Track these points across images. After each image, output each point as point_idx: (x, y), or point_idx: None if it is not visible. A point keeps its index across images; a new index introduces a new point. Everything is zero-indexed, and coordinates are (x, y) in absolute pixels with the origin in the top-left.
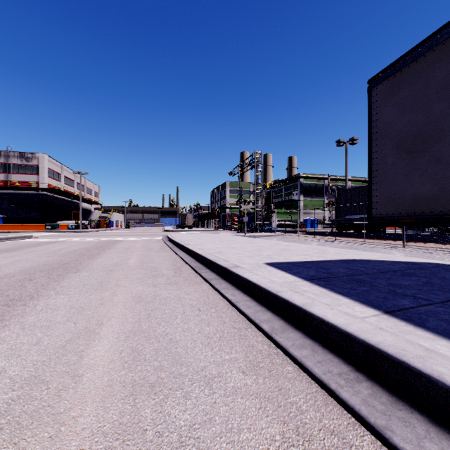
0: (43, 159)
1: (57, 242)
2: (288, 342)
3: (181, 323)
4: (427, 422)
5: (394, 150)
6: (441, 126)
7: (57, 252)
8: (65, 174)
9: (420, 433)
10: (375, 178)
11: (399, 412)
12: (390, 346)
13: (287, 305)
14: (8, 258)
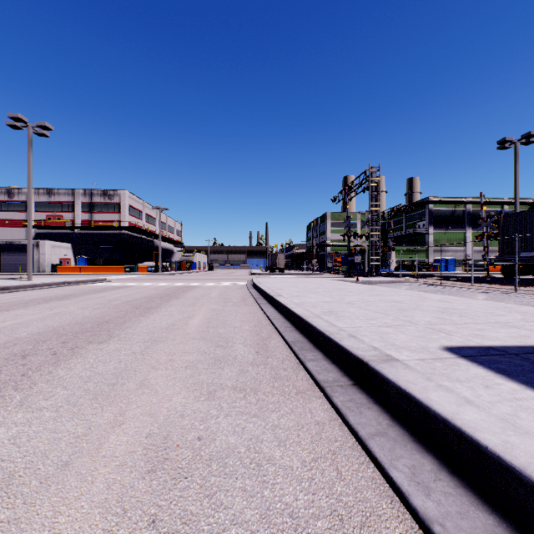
0: (125, 196)
1: (124, 288)
2: None
3: None
4: None
5: None
6: None
7: (111, 302)
8: (146, 212)
9: None
10: None
11: None
12: None
13: None
14: (48, 309)
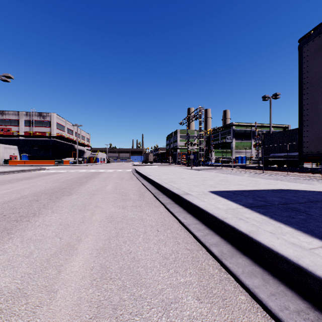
0: (54, 117)
1: (60, 173)
2: (238, 269)
3: (142, 242)
4: None
5: None
6: None
7: (59, 180)
8: (67, 126)
9: None
10: (306, 121)
11: None
12: None
13: (233, 231)
14: (26, 184)
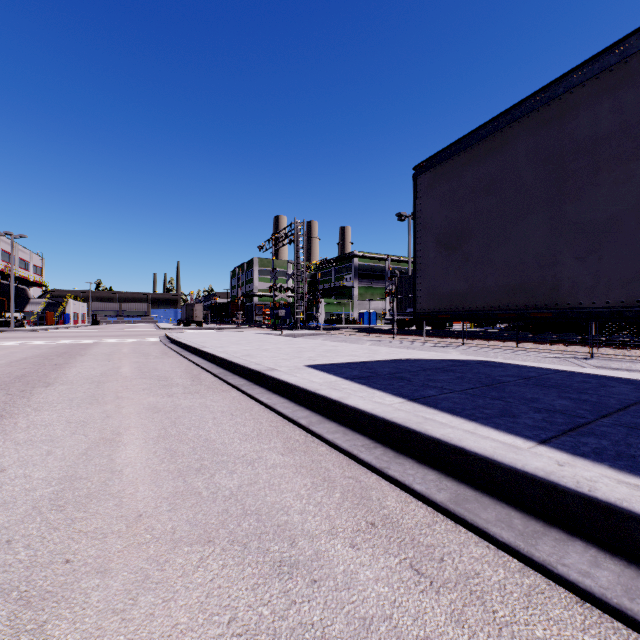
0: None
1: None
2: (324, 430)
3: (213, 426)
4: (415, 462)
5: (435, 244)
6: (470, 227)
7: None
8: None
9: (407, 467)
10: (420, 271)
11: (398, 460)
12: (401, 419)
13: (325, 401)
14: None
